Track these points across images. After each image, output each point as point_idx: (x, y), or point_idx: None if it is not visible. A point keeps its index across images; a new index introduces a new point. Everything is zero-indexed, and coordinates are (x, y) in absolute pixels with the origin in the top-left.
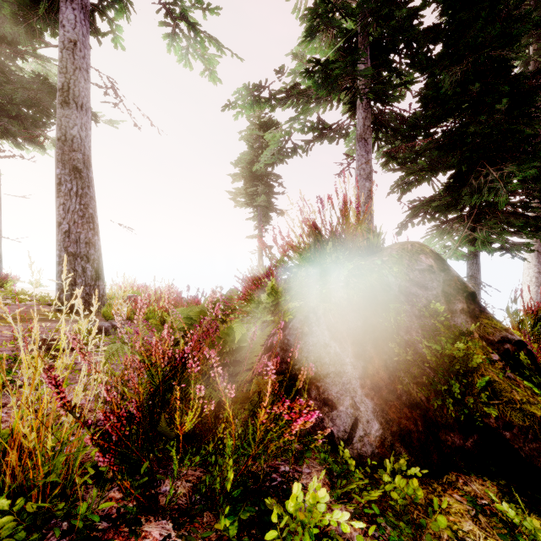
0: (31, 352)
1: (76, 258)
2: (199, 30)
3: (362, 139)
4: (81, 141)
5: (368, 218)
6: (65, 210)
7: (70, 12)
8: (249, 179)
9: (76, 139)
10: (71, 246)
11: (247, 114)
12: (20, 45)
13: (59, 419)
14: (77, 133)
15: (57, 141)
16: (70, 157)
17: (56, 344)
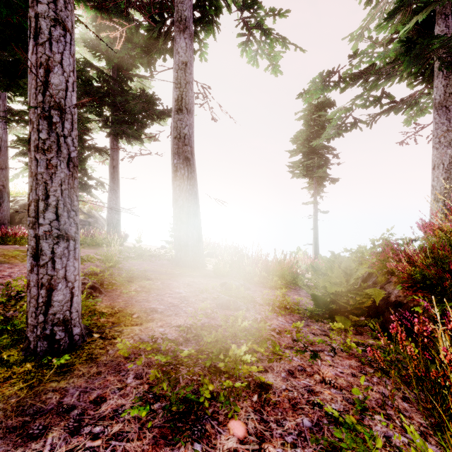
0: (224, 310)
1: (188, 226)
2: (271, 34)
3: (442, 107)
4: (189, 137)
5: (450, 185)
6: (180, 190)
7: (183, 41)
8: (307, 154)
9: (187, 136)
10: (184, 217)
11: (304, 97)
12: (130, 71)
13: (352, 394)
14: (187, 132)
15: (174, 139)
16: (183, 150)
17: (237, 304)
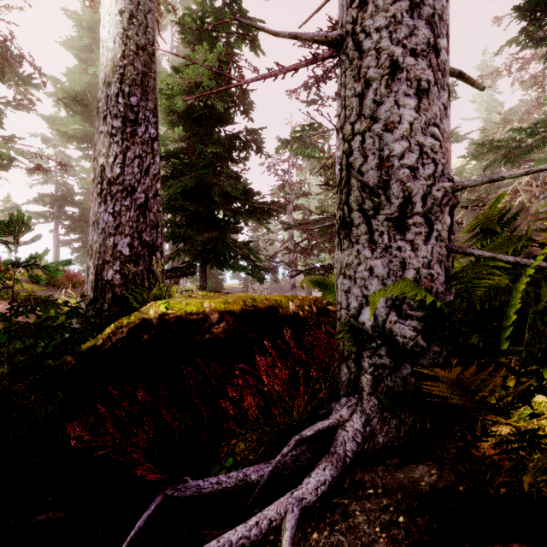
0: None
1: None
2: None
3: (55, 228)
4: None
5: (57, 251)
6: None
7: None
8: None
9: None
10: None
11: (2, 201)
12: None
13: None
14: None
15: None
16: None
17: None
